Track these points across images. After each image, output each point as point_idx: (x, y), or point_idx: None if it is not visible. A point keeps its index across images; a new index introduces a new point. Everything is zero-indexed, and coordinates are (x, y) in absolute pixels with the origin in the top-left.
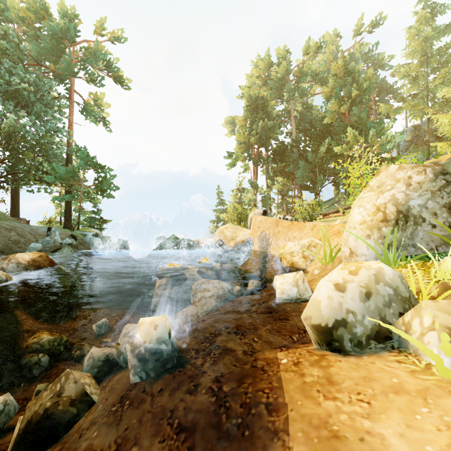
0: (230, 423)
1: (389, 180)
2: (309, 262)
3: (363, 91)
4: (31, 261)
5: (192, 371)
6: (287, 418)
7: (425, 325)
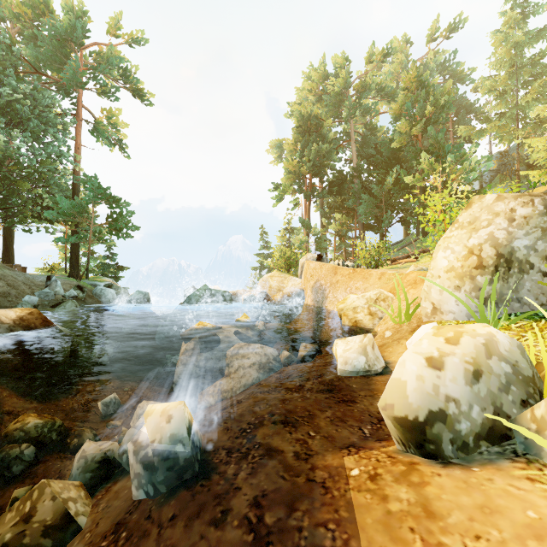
0: None
1: (484, 213)
2: (376, 320)
3: (440, 108)
4: (17, 320)
5: (220, 486)
6: None
7: None
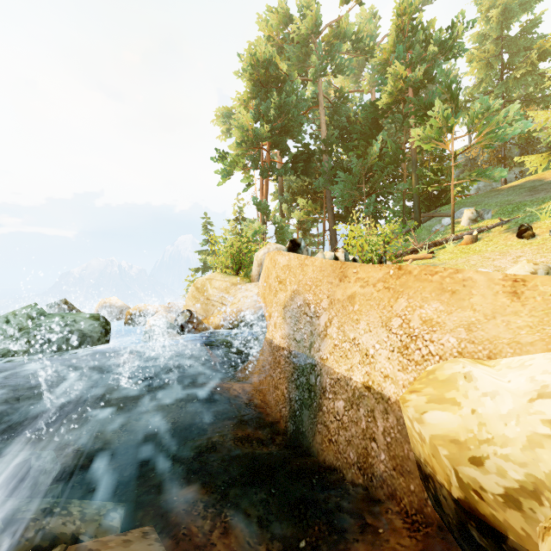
0: None
1: None
2: None
3: (446, 50)
4: None
5: None
6: None
7: None
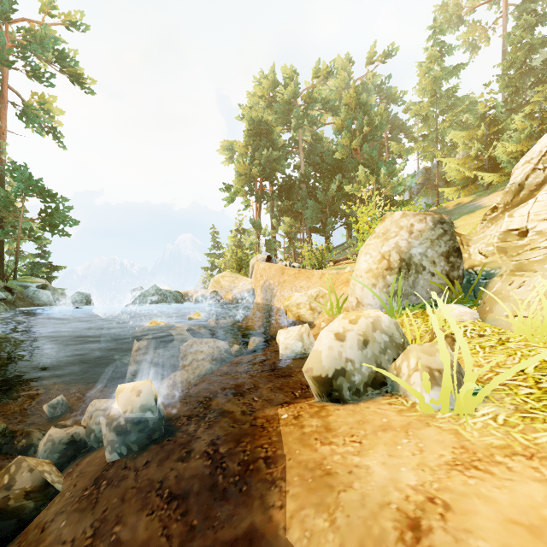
0: (227, 483)
1: (393, 227)
2: (316, 314)
3: (375, 127)
4: None
5: (184, 438)
6: (285, 467)
7: (411, 367)
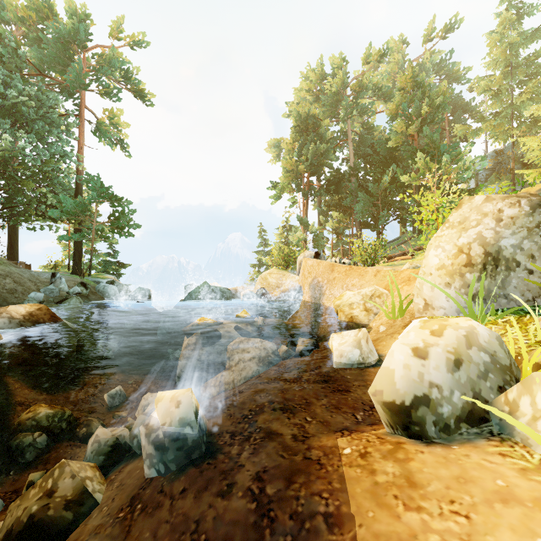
0: None
1: (474, 214)
2: (372, 316)
3: (435, 108)
4: (27, 315)
5: (226, 464)
6: (355, 538)
7: (539, 406)
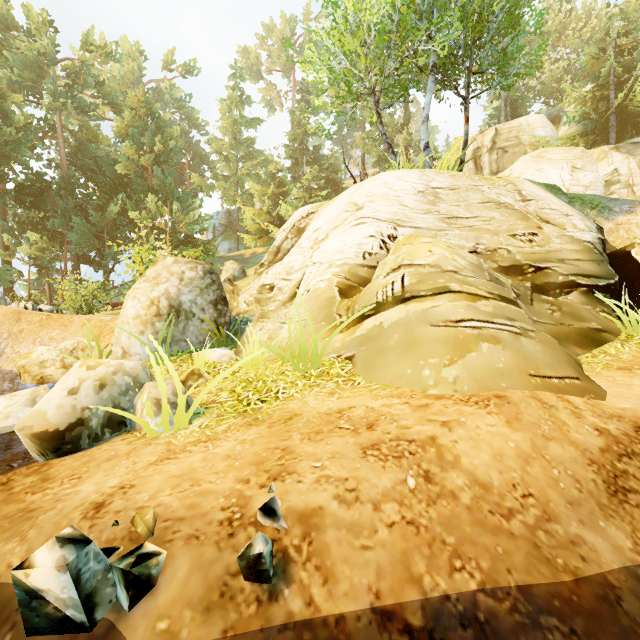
0: None
1: (165, 272)
2: None
3: (169, 149)
4: None
5: None
6: None
7: (144, 401)
